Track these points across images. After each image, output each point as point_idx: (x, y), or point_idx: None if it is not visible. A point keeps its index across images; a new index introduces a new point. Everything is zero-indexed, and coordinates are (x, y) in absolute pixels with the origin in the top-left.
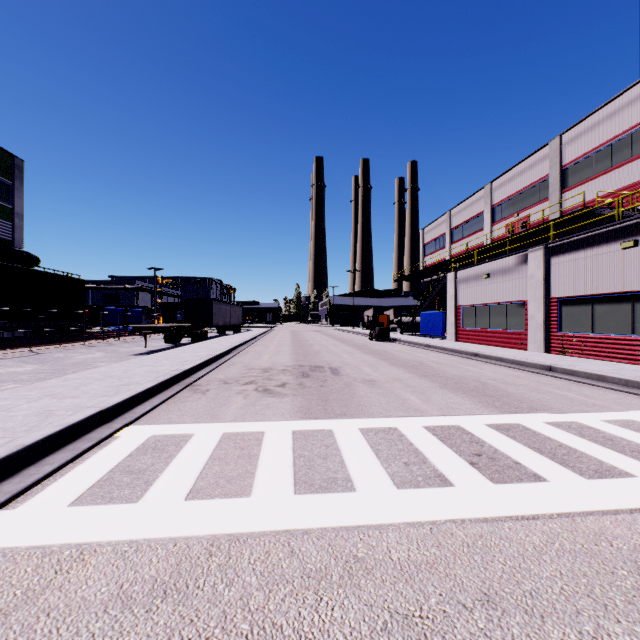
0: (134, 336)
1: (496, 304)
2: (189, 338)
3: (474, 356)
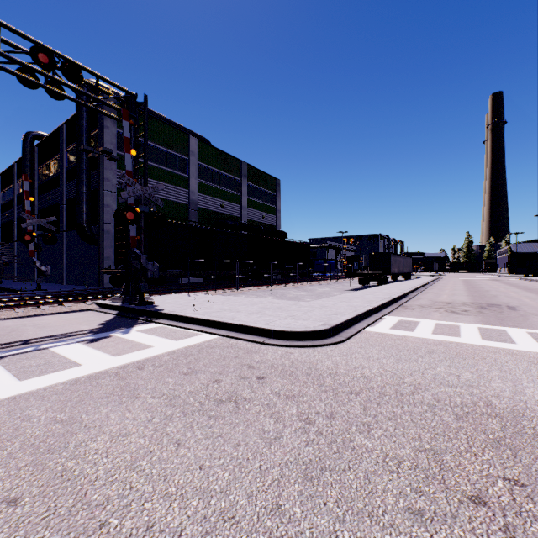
0: (336, 279)
1: None
2: (371, 282)
3: None
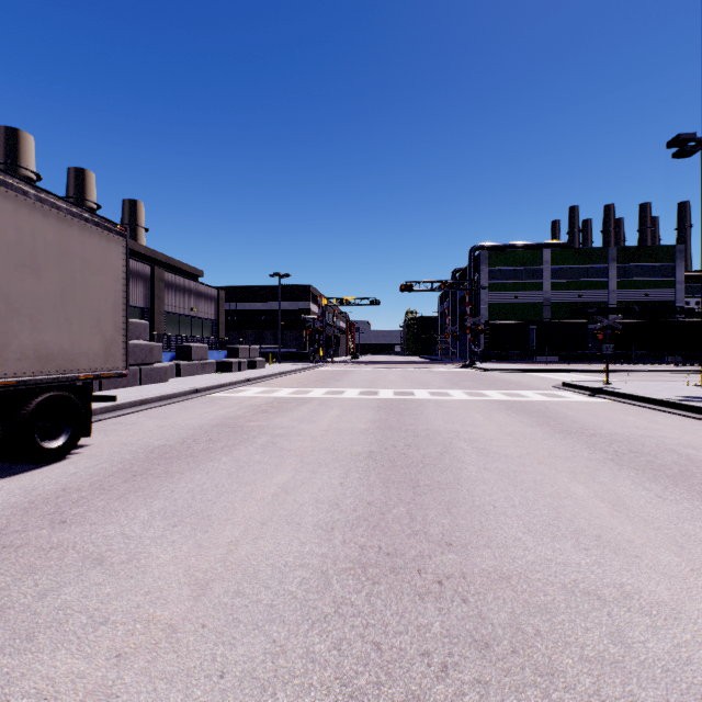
0: None
1: None
2: None
3: None
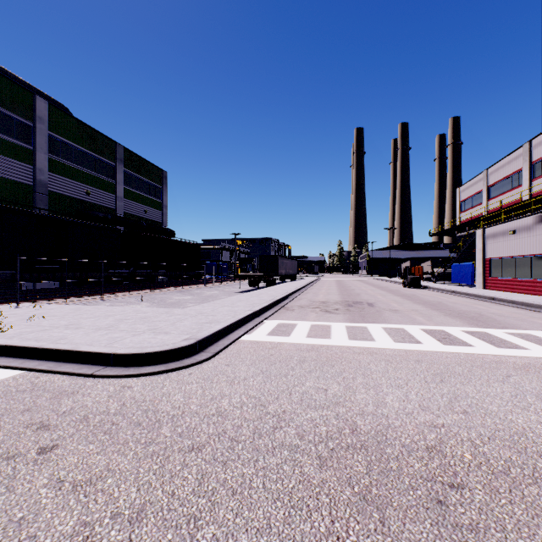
0: (228, 281)
1: (521, 257)
2: (261, 284)
3: (491, 300)
